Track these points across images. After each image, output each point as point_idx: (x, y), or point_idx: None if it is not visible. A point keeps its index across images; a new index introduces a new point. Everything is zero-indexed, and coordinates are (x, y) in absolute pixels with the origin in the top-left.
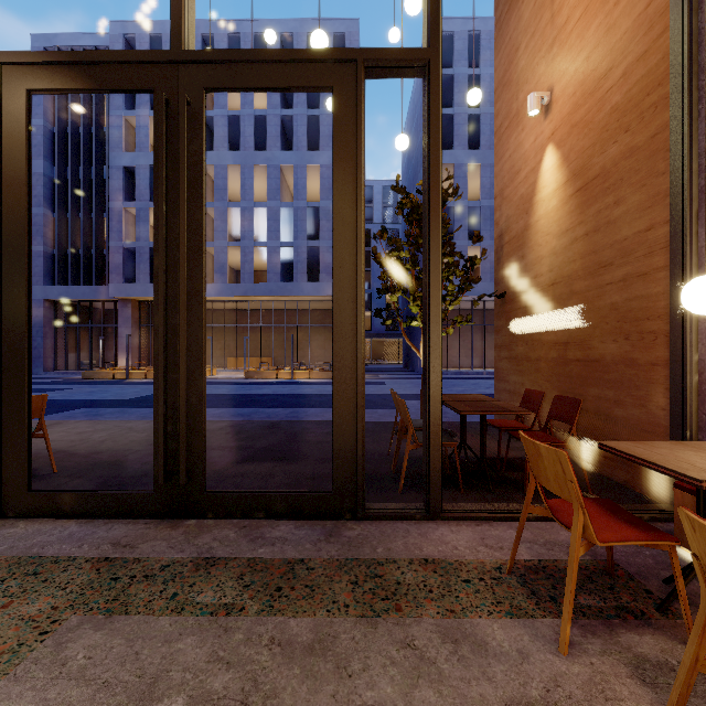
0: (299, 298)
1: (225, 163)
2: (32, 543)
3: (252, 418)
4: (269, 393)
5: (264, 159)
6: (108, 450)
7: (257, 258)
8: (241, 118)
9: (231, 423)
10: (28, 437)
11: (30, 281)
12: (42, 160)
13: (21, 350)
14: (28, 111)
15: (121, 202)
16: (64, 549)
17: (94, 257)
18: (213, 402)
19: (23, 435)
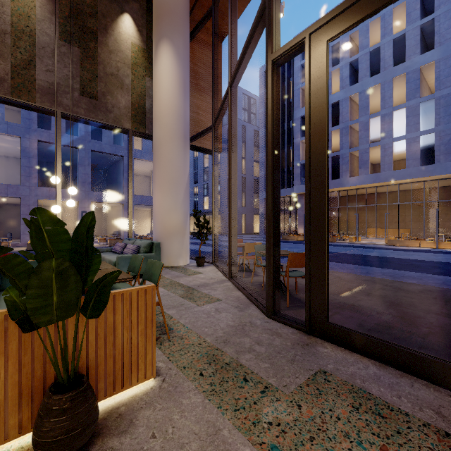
0: (440, 176)
1: (367, 87)
2: (350, 371)
3: (426, 282)
4: (423, 259)
5: (402, 69)
6: (338, 293)
7: (394, 151)
8: (380, 48)
9: (425, 287)
10: (326, 284)
11: (327, 175)
12: (263, 129)
13: (322, 223)
14: (326, 56)
15: (299, 138)
16: (385, 394)
17: (286, 173)
18: (374, 262)
19: (324, 282)
